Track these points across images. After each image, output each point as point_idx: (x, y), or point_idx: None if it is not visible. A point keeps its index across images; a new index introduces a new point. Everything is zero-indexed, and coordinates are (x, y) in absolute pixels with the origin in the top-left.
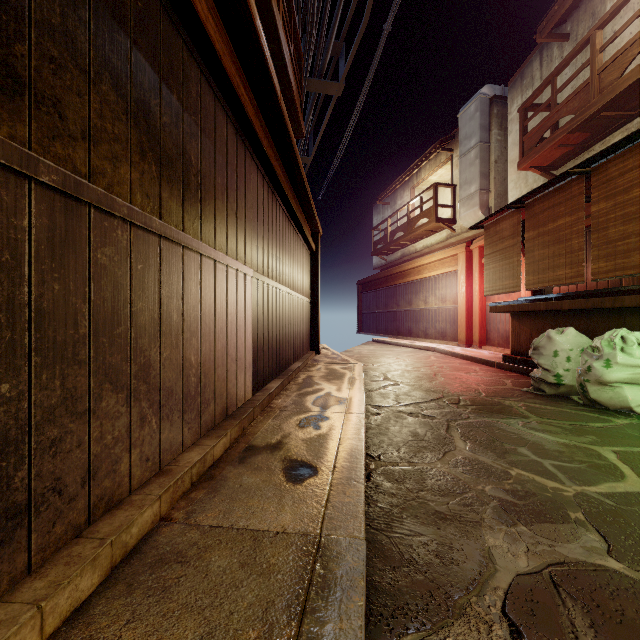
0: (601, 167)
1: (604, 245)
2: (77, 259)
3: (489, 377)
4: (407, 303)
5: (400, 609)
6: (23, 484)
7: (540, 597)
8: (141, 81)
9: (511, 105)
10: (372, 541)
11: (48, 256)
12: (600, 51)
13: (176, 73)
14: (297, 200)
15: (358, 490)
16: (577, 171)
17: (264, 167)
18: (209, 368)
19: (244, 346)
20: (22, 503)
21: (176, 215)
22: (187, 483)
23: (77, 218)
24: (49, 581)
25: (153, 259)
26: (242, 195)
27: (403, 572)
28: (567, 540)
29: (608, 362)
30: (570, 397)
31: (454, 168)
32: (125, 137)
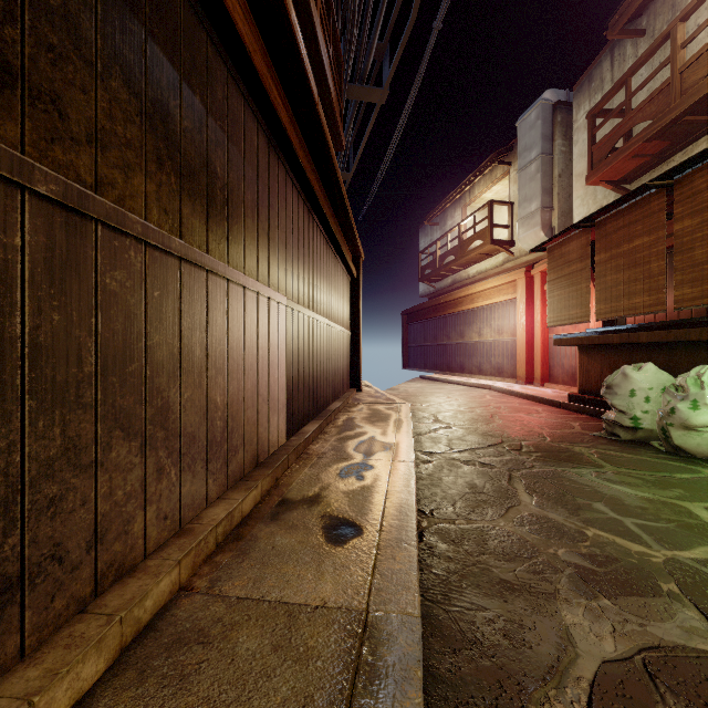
0: (686, 179)
1: (689, 268)
2: (81, 284)
3: (554, 419)
4: (459, 335)
5: (464, 704)
6: (14, 552)
7: (633, 691)
8: (158, 78)
9: (577, 112)
10: (427, 616)
11: (45, 280)
12: (682, 47)
13: (199, 71)
14: (336, 220)
15: (410, 554)
16: (657, 184)
17: (300, 182)
18: (237, 410)
19: (277, 384)
20: (13, 575)
21: (199, 234)
22: (211, 544)
23: (81, 236)
24: (45, 669)
25: (172, 285)
26: (275, 213)
27: (465, 656)
28: (660, 618)
29: (695, 403)
30: (649, 443)
31: (512, 184)
32: (139, 143)
